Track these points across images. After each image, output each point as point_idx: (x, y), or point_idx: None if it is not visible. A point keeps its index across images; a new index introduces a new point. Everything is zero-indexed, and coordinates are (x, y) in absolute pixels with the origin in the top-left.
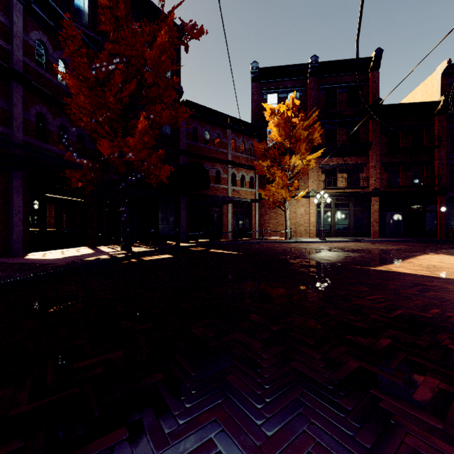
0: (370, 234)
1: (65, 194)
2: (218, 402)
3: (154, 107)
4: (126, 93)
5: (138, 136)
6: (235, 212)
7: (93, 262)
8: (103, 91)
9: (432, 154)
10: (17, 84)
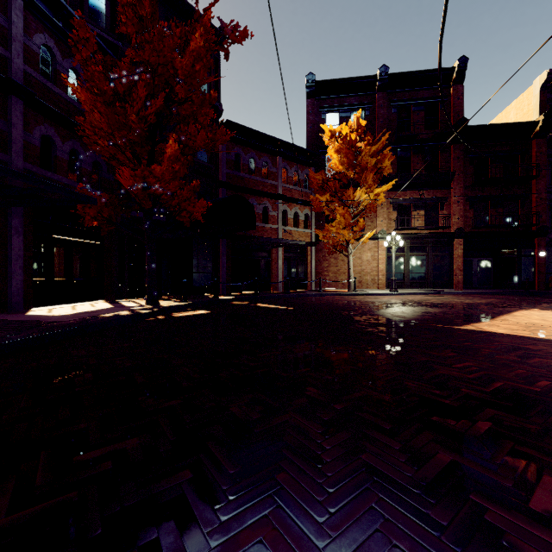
0: (452, 285)
1: (77, 236)
2: (265, 513)
3: (186, 128)
4: (152, 110)
5: (167, 163)
6: (287, 258)
7: (110, 319)
8: (124, 107)
9: (528, 186)
10: (17, 99)
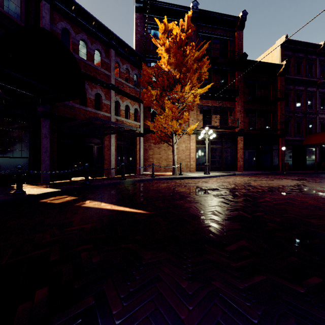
0: (237, 168)
1: None
2: None
3: None
4: None
5: None
6: (119, 145)
7: None
8: None
9: (276, 105)
10: None
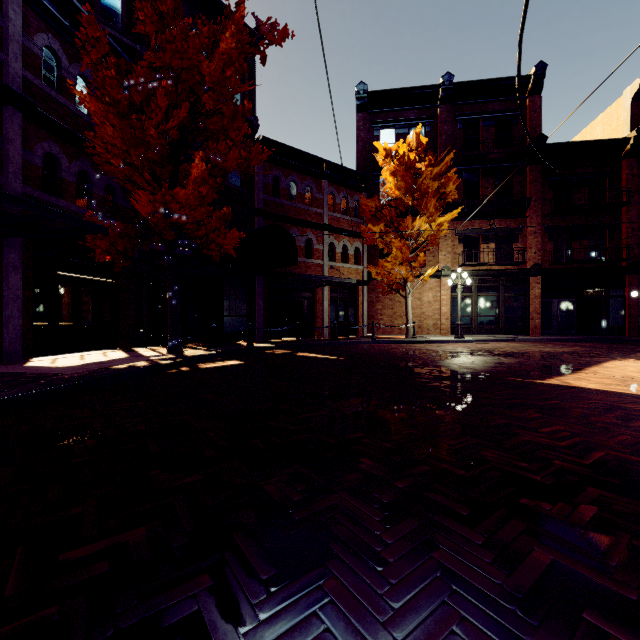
0: (528, 330)
1: (87, 272)
2: None
3: (215, 145)
4: (174, 124)
5: (192, 187)
6: (334, 298)
7: (123, 371)
8: (141, 120)
9: (618, 214)
10: (14, 111)
